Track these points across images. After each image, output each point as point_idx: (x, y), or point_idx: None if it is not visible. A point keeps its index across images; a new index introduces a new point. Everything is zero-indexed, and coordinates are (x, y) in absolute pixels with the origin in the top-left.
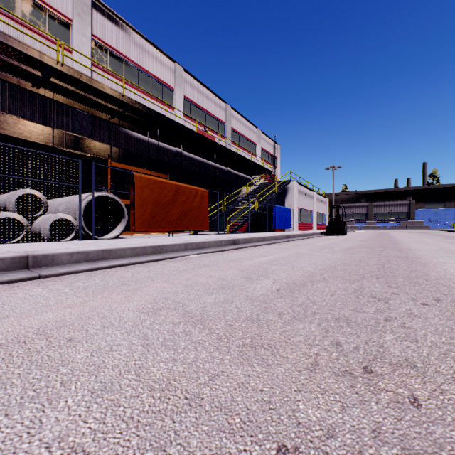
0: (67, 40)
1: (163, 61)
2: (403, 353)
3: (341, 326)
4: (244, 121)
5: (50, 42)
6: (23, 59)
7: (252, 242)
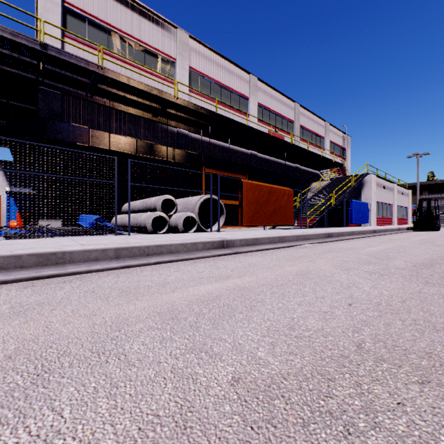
0: (173, 76)
1: (240, 75)
2: None
3: None
4: (312, 116)
5: (162, 80)
6: (151, 99)
7: (342, 236)
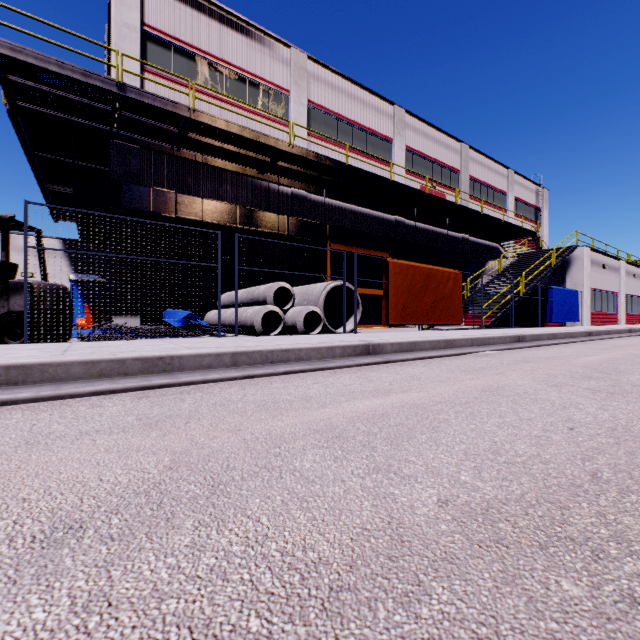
0: (285, 115)
1: (379, 108)
2: None
3: None
4: (488, 162)
5: (271, 121)
6: (257, 149)
7: (539, 340)
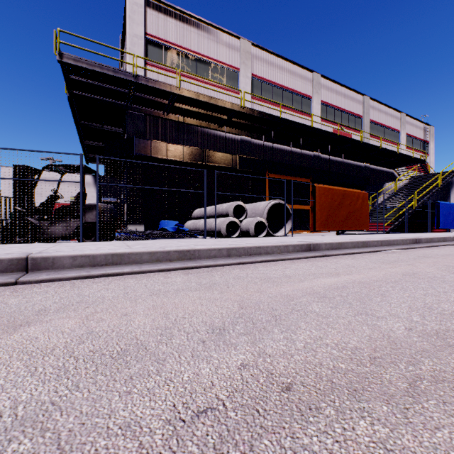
0: (236, 85)
1: (302, 75)
2: None
3: None
4: (385, 108)
5: (227, 91)
6: (219, 111)
7: (432, 242)
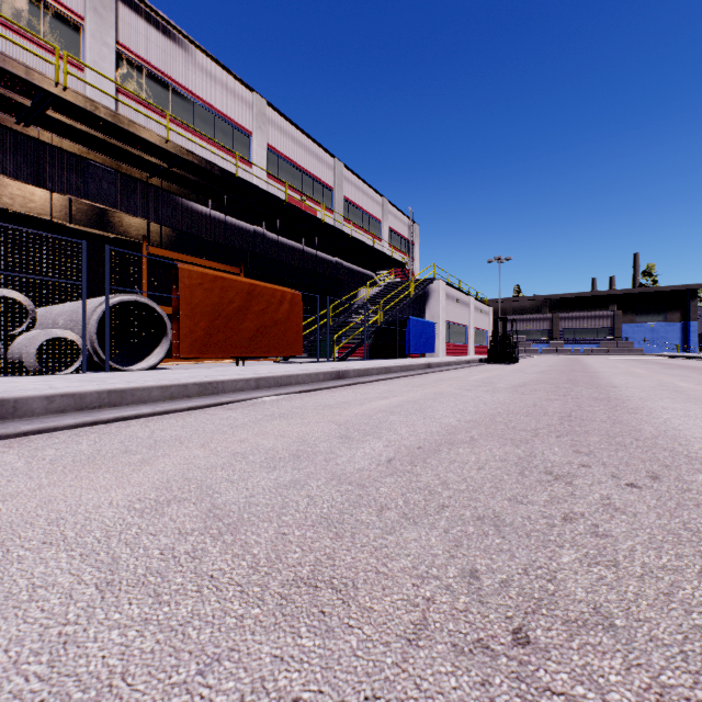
0: (77, 51)
1: (234, 89)
2: (591, 594)
3: (485, 534)
4: (364, 186)
5: (48, 52)
6: None
7: (369, 375)
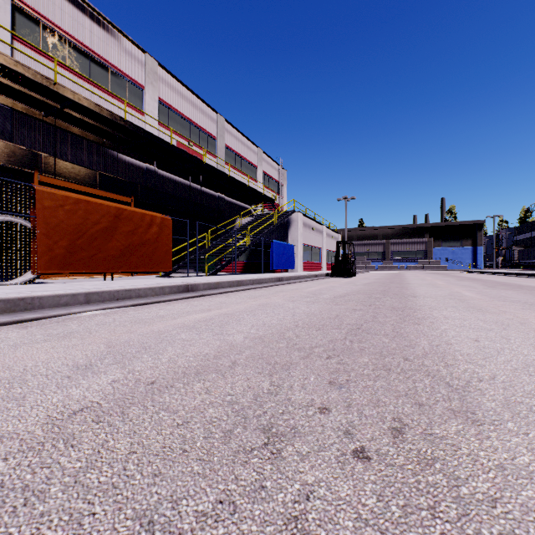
0: None
1: (128, 49)
2: None
3: None
4: (242, 137)
5: None
6: None
7: (220, 288)
